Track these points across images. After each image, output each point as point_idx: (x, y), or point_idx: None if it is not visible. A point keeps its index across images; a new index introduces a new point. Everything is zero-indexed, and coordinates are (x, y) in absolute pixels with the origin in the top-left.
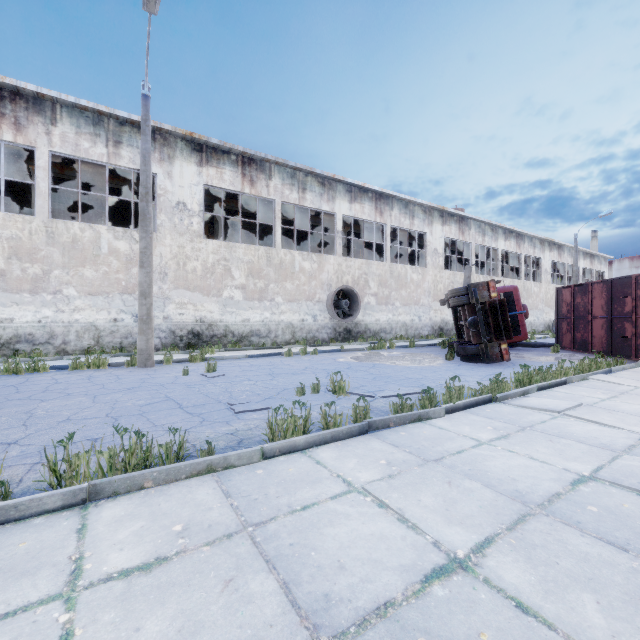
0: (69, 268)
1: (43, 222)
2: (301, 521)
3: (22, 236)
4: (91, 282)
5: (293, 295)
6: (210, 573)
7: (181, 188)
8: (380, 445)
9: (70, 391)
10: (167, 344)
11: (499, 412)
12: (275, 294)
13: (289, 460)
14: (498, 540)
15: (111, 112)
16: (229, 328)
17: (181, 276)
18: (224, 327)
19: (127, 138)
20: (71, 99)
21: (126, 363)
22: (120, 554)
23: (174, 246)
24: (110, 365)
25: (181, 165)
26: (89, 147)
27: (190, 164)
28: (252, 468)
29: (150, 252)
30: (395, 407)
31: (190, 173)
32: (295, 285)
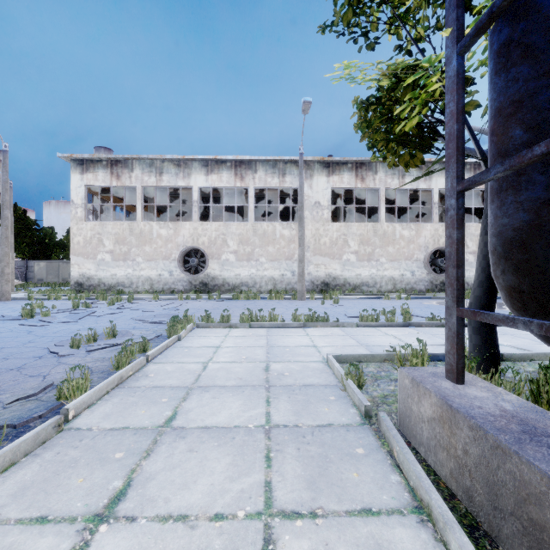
0: (262, 247)
1: (251, 224)
2: (365, 336)
3: (243, 233)
4: (271, 254)
5: (394, 256)
6: (338, 338)
7: (317, 193)
8: (410, 330)
9: (275, 306)
10: (309, 289)
11: (504, 329)
12: (380, 256)
13: (367, 328)
14: (430, 346)
15: (281, 159)
16: (347, 280)
17: (317, 247)
18: (343, 279)
19: (288, 170)
20: (263, 158)
21: (292, 297)
22: (316, 334)
23: (313, 229)
24: (284, 298)
25: (317, 179)
26: (271, 180)
27: (322, 177)
28: (352, 328)
29: (303, 238)
30: (428, 319)
31: (322, 182)
32: (396, 249)
